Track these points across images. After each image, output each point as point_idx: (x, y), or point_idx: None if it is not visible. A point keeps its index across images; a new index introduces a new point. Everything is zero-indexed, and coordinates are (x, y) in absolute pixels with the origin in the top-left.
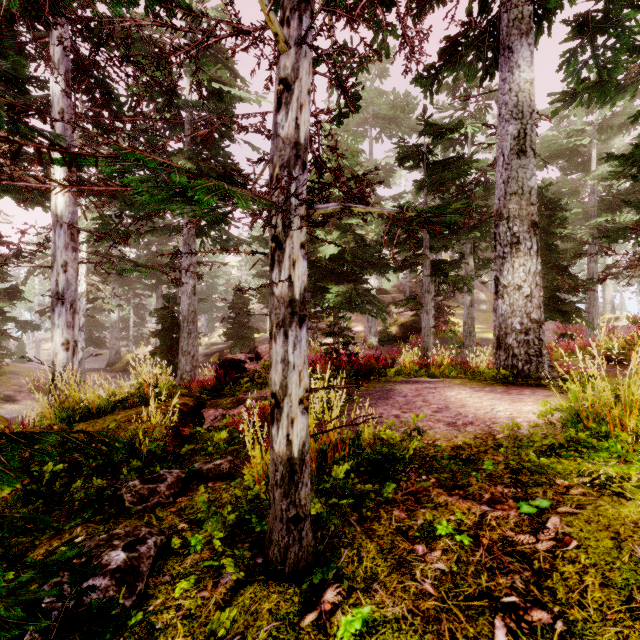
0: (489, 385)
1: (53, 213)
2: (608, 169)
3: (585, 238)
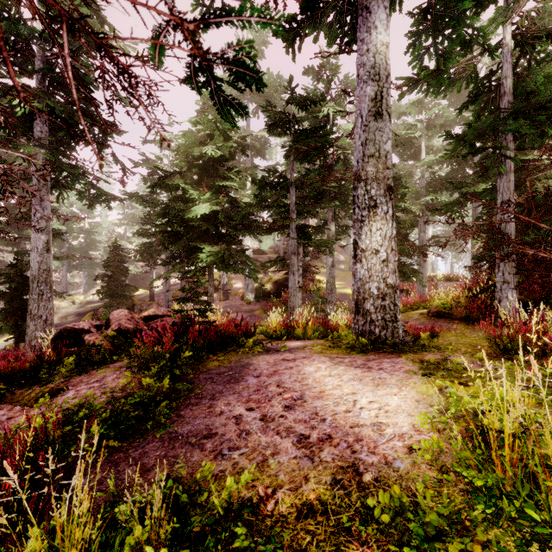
0: (349, 354)
1: None
2: (433, 158)
3: (417, 212)
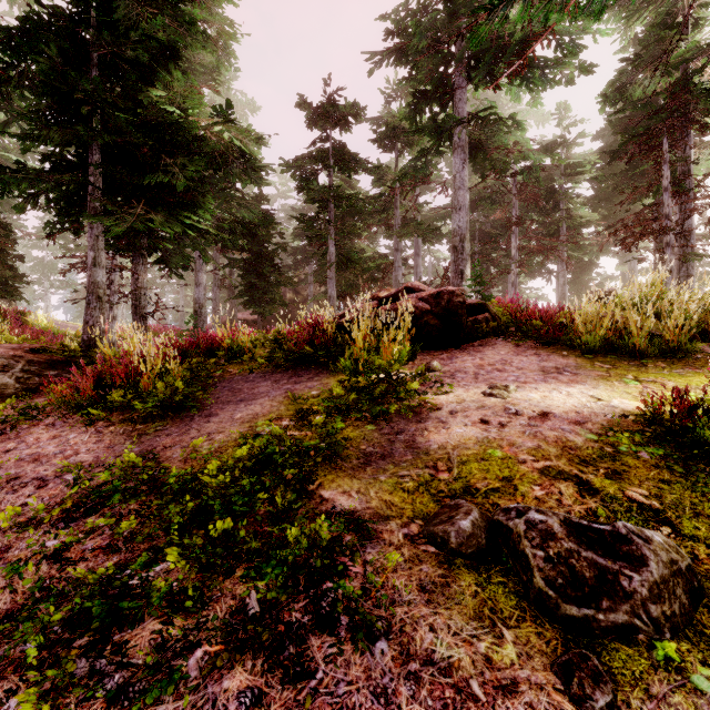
0: None
1: None
2: None
3: None
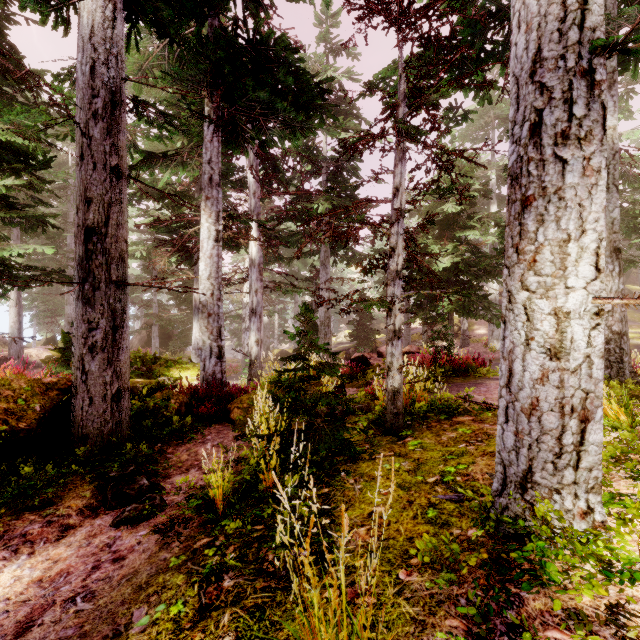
0: None
1: (250, 258)
2: None
3: None
